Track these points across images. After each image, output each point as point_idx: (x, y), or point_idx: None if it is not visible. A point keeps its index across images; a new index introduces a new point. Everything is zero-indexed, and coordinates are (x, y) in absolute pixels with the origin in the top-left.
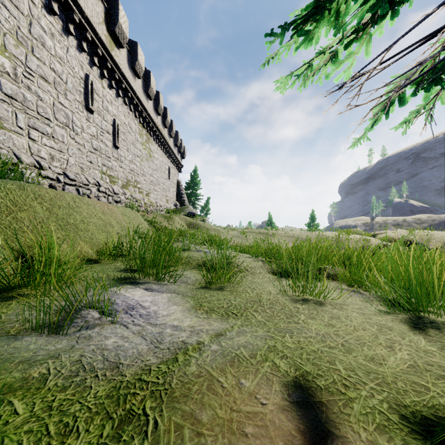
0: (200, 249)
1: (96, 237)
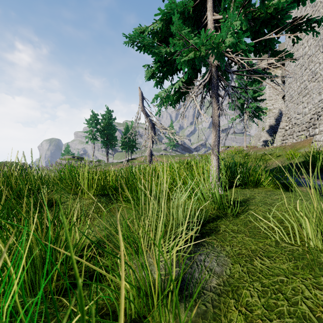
0: None
1: None
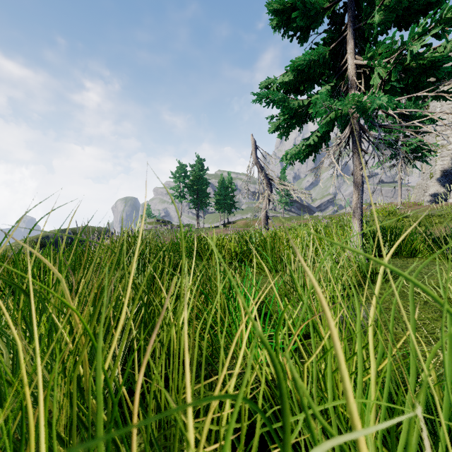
0: None
1: None
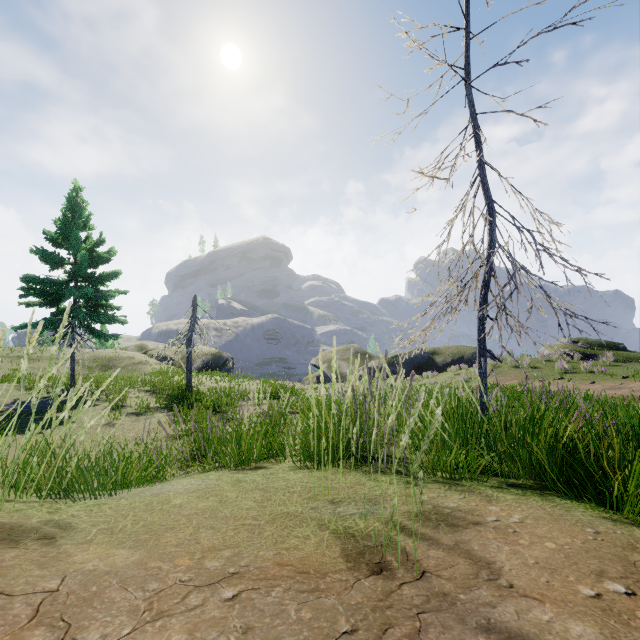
0: None
1: None
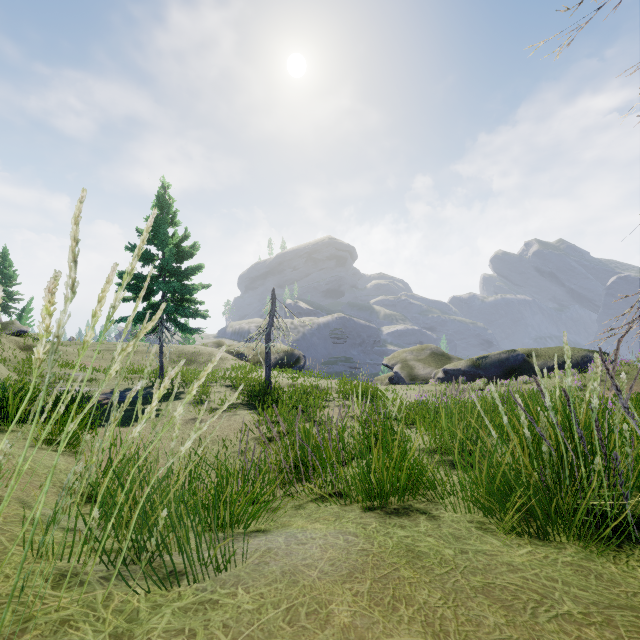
0: (67, 373)
1: (4, 373)
